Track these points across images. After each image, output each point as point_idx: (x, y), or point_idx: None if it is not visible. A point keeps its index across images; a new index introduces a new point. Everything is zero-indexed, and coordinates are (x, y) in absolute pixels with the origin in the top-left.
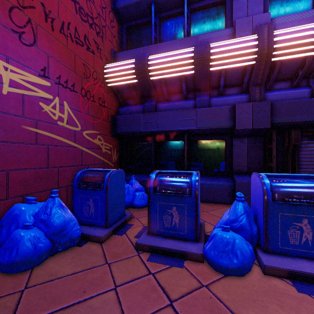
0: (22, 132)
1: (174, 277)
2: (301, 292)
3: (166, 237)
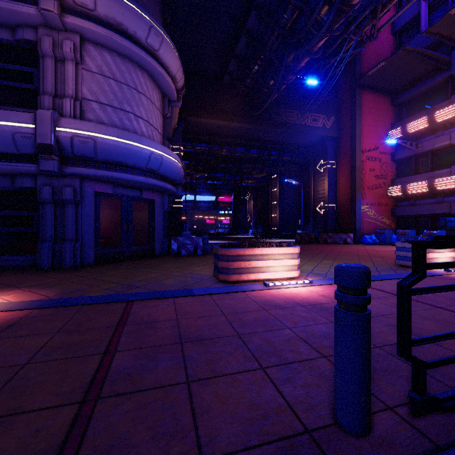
0: (363, 220)
1: None
2: None
3: None
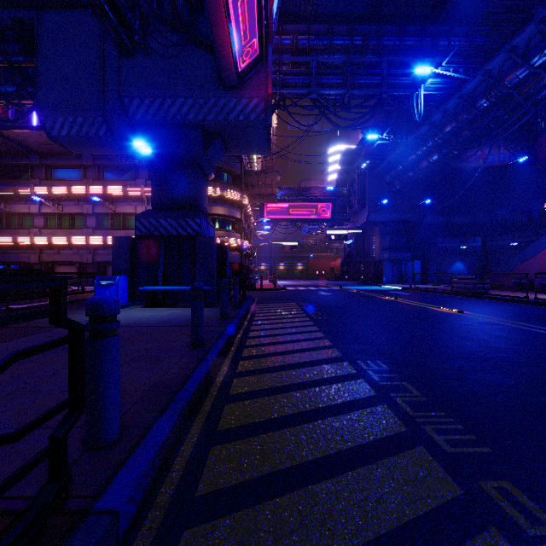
0: None
1: None
2: None
3: None
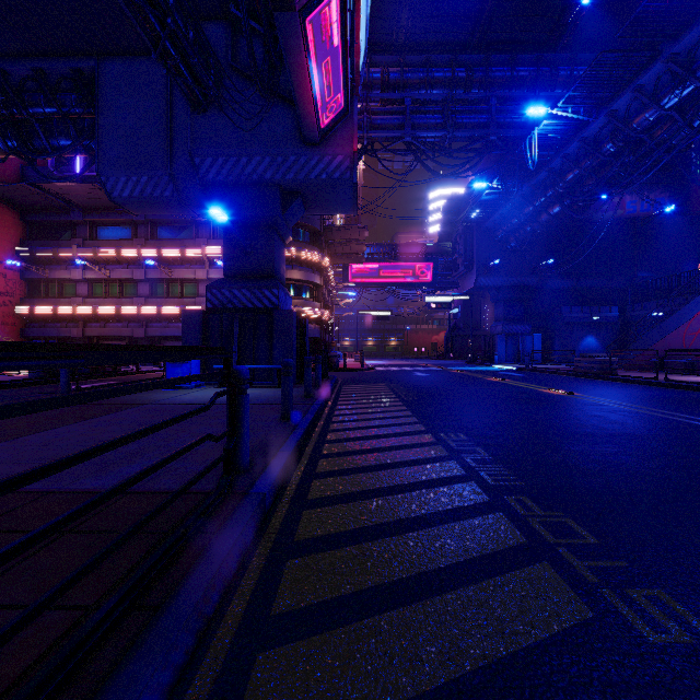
0: None
1: None
2: None
3: None
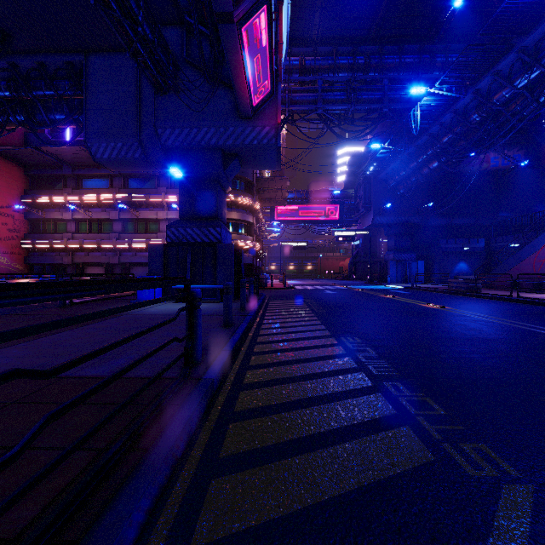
0: None
1: None
2: None
3: None
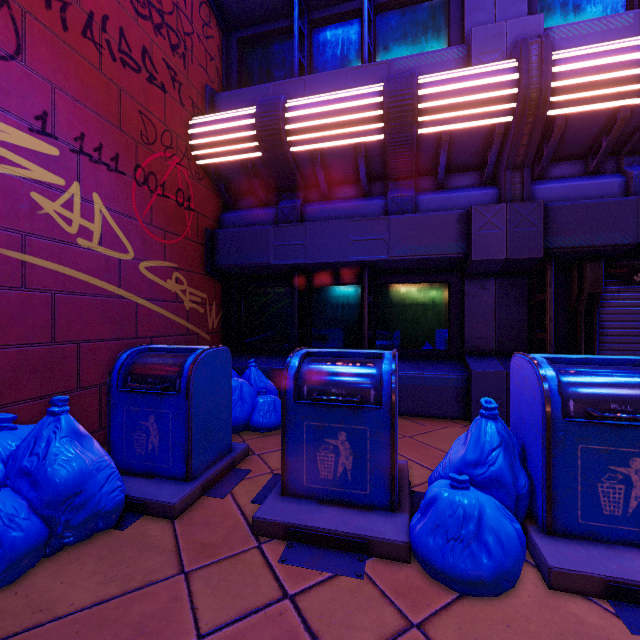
0: None
1: (342, 604)
2: (638, 632)
3: (323, 502)
